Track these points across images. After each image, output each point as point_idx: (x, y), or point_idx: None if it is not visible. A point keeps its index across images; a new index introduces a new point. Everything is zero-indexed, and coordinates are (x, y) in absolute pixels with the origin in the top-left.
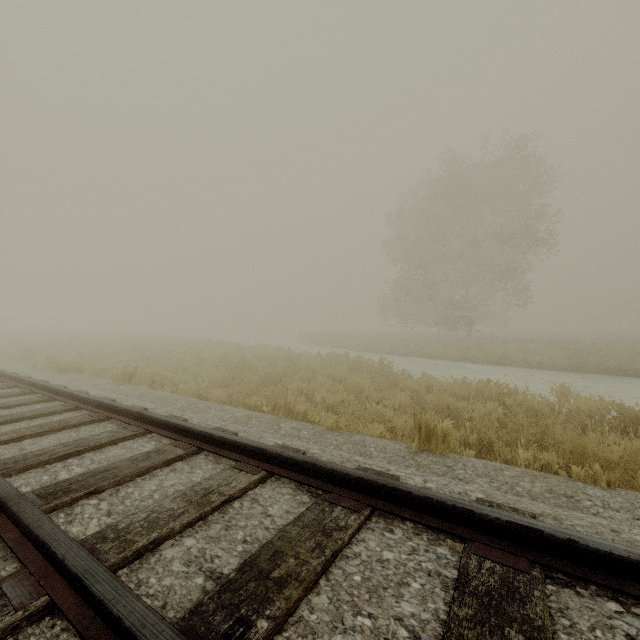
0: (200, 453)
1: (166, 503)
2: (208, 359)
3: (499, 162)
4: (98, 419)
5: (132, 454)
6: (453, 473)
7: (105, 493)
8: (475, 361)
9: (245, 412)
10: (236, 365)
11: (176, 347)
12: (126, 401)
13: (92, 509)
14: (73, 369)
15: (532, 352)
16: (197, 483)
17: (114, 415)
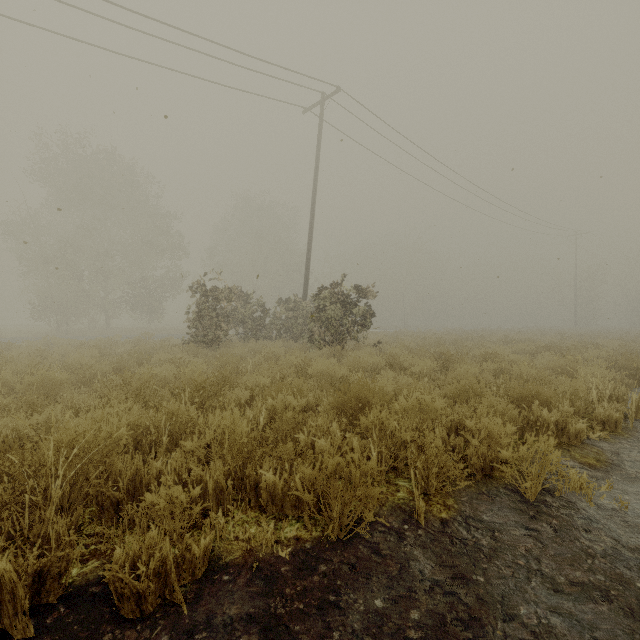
0: None
1: None
2: None
3: None
4: None
5: None
6: None
7: None
8: None
9: None
10: None
11: None
12: None
13: None
14: None
15: None
16: None
17: None
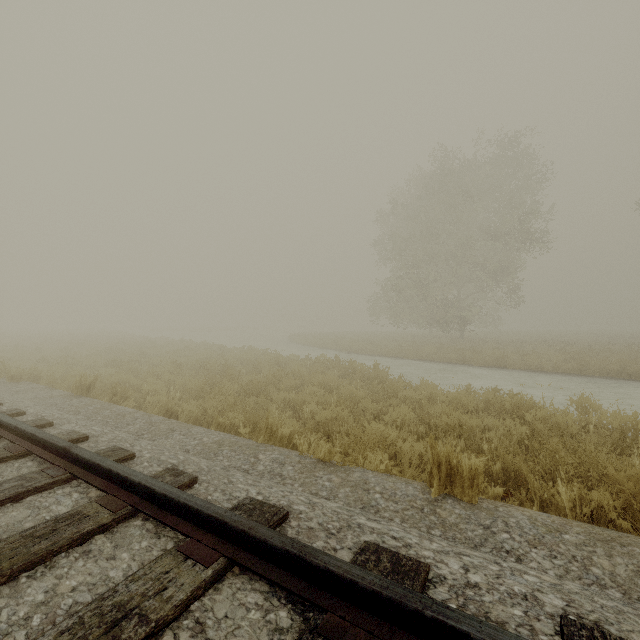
0: (137, 515)
1: None
2: (187, 364)
3: (493, 159)
4: (15, 455)
5: (36, 519)
6: (495, 539)
7: None
8: (471, 364)
9: (216, 436)
10: (217, 371)
11: (154, 350)
12: (68, 424)
13: None
14: (27, 377)
15: (531, 354)
16: (110, 591)
17: (37, 449)
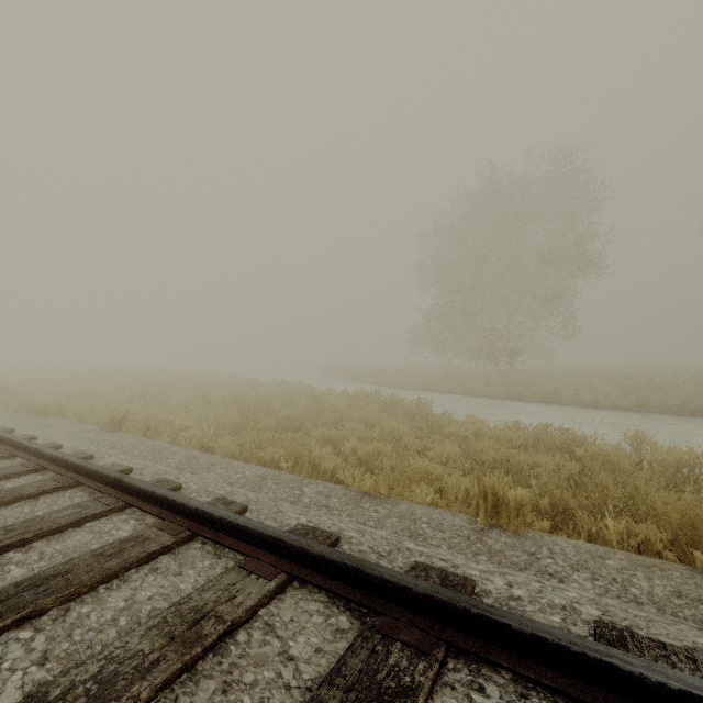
0: (195, 539)
1: (133, 640)
2: (217, 398)
3: (545, 176)
4: (65, 485)
5: (100, 542)
6: (539, 564)
7: (47, 616)
8: (521, 399)
9: (259, 470)
10: (249, 405)
11: (180, 384)
12: (108, 457)
13: (20, 650)
14: (53, 412)
15: (586, 389)
16: (185, 598)
17: (86, 480)
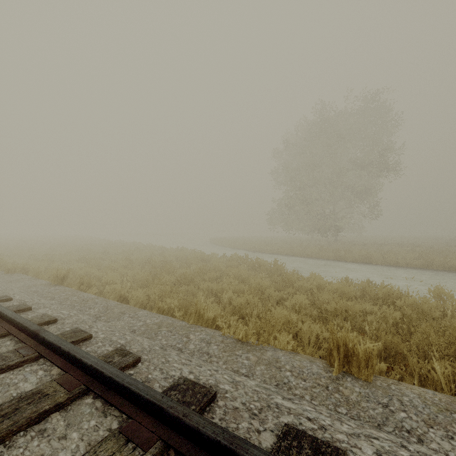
0: (89, 393)
1: None
2: (136, 260)
3: (359, 110)
4: None
5: (5, 396)
6: (394, 418)
7: None
8: (345, 260)
9: (157, 319)
10: (158, 265)
11: (113, 250)
12: (43, 308)
13: None
14: (20, 270)
15: (390, 253)
16: None
17: (15, 330)
